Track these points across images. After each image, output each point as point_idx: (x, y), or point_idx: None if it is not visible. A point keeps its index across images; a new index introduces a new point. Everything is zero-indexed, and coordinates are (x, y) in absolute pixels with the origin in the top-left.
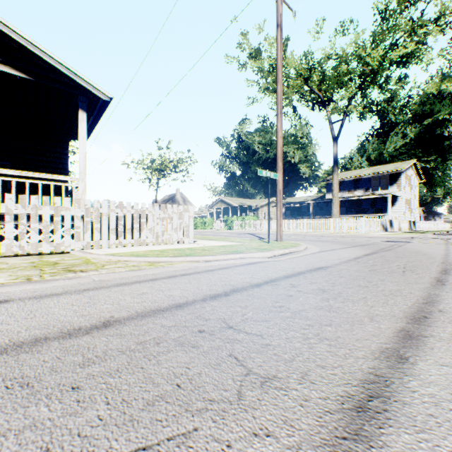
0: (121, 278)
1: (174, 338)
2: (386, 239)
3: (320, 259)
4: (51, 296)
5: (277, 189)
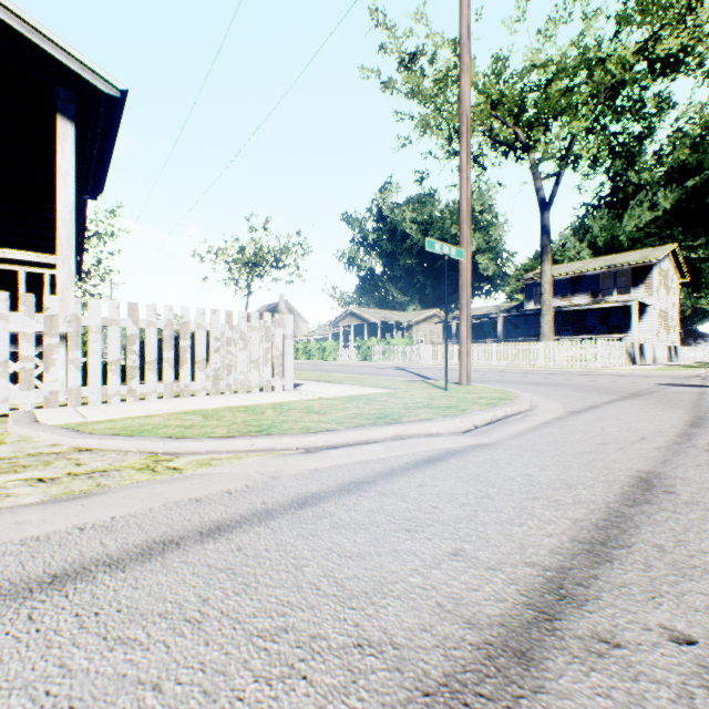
0: None
1: None
2: (658, 379)
3: (597, 439)
4: None
5: (461, 282)
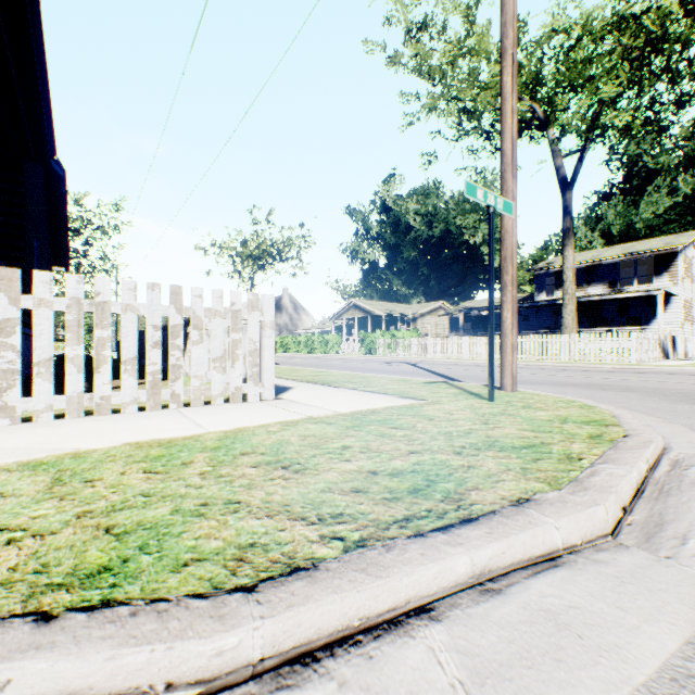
0: None
1: None
2: None
3: None
4: None
5: (504, 252)
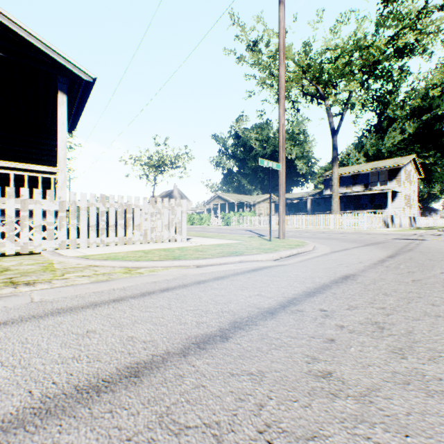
0: (74, 297)
1: None
2: (394, 236)
3: (338, 263)
4: None
5: (280, 182)
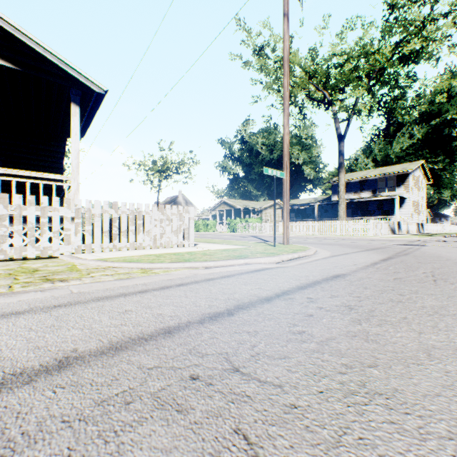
0: (105, 290)
1: (153, 392)
2: (397, 242)
3: (334, 265)
4: (8, 317)
5: (284, 189)
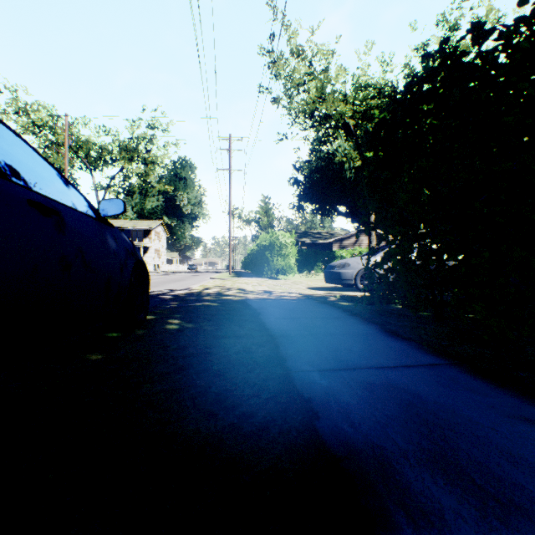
0: None
1: None
2: None
3: None
4: None
5: None
